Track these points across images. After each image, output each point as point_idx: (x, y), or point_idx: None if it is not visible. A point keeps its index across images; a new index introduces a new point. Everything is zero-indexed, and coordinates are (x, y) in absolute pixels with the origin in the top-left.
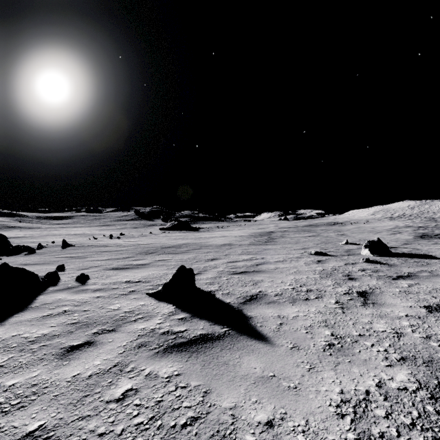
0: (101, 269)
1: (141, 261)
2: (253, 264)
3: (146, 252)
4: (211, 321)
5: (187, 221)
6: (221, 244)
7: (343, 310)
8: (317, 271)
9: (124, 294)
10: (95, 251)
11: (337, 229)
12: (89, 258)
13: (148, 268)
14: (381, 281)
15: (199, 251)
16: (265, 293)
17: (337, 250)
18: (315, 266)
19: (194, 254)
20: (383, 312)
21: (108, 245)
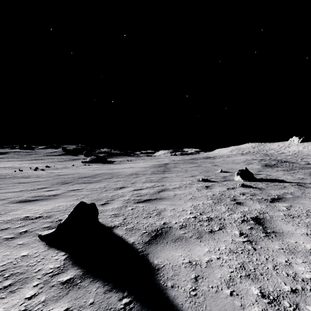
0: (6, 202)
1: (53, 192)
2: (155, 191)
3: (62, 182)
4: (107, 282)
5: (104, 156)
6: (129, 173)
7: (252, 245)
8: (209, 196)
9: (9, 238)
10: (13, 183)
11: (211, 162)
12: (1, 190)
13: (57, 199)
14: (263, 205)
15: (110, 180)
16: (170, 226)
17: (216, 177)
18: (206, 191)
19: (106, 182)
20: (290, 245)
21: (30, 177)
